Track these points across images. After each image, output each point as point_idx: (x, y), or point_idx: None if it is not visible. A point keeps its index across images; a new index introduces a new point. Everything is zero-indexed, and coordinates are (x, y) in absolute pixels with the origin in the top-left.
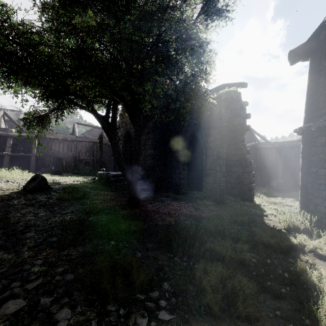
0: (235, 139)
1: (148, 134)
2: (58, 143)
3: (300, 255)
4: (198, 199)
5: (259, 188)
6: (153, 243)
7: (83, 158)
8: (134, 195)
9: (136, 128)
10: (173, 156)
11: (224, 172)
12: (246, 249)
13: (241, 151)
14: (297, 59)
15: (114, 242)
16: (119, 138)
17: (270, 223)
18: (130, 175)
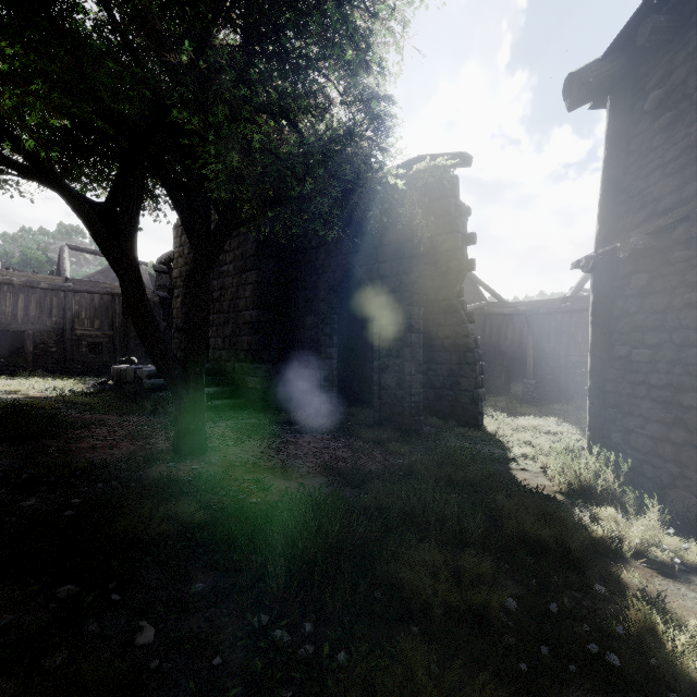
0: (443, 290)
1: (245, 272)
2: (13, 294)
3: (615, 568)
4: (362, 427)
5: (490, 398)
6: (213, 574)
7: (85, 334)
8: (190, 424)
9: (196, 241)
10: (306, 326)
11: (421, 363)
12: (487, 570)
13: (456, 315)
14: (584, 96)
15: (69, 591)
16: (174, 283)
17: (526, 478)
18: (180, 371)
